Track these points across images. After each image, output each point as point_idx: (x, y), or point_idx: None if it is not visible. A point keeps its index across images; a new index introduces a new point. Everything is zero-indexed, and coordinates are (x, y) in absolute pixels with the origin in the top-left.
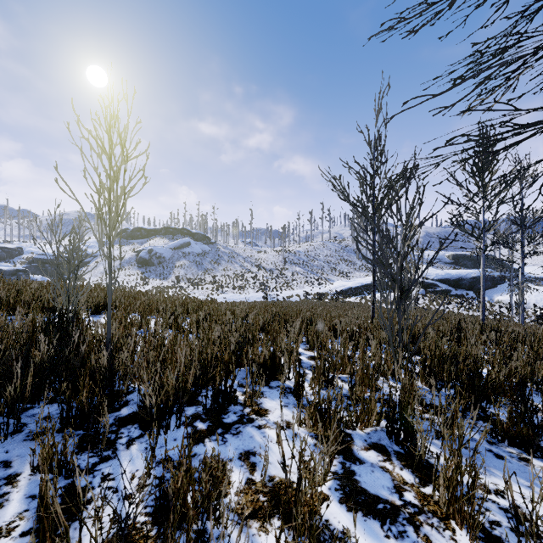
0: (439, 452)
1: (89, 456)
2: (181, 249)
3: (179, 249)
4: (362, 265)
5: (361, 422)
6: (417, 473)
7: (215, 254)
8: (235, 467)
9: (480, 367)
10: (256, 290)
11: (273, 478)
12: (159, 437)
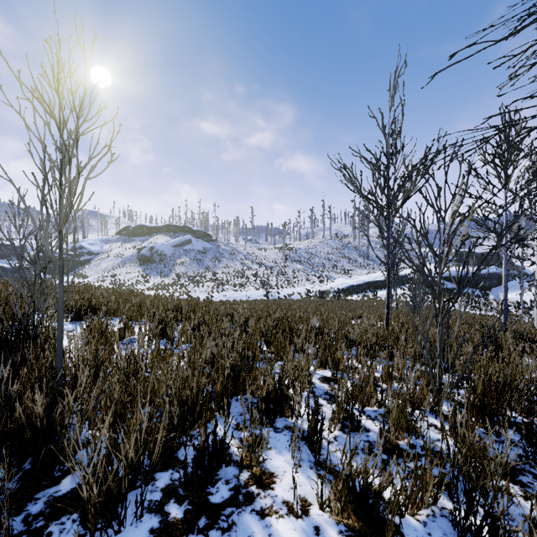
0: None
1: None
2: (183, 246)
3: (180, 246)
4: (364, 262)
5: (412, 505)
6: None
7: (216, 251)
8: None
9: None
10: (257, 288)
11: None
12: None
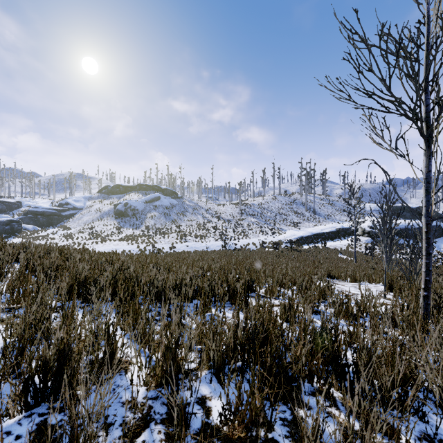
0: None
1: None
2: (153, 202)
3: (150, 202)
4: (311, 216)
5: None
6: None
7: (181, 206)
8: None
9: None
10: (216, 239)
11: None
12: None
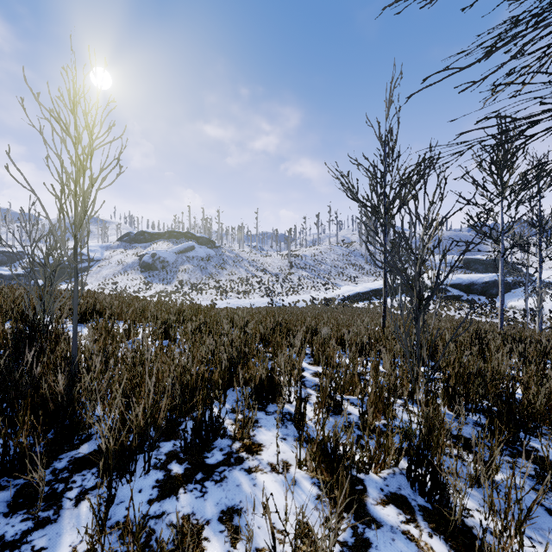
0: (476, 507)
1: (22, 518)
2: (185, 253)
3: (183, 253)
4: (370, 269)
5: (375, 464)
6: (452, 541)
7: (220, 258)
8: (212, 534)
9: (515, 390)
10: (261, 295)
11: (261, 551)
12: (120, 487)
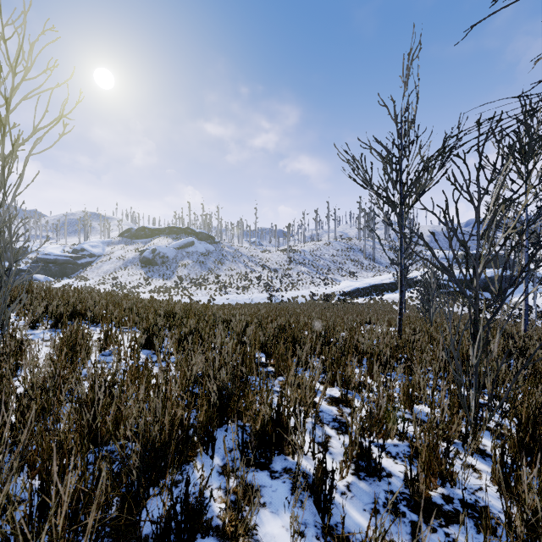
0: None
1: None
2: (185, 248)
3: (183, 248)
4: (370, 264)
5: None
6: None
7: (219, 253)
8: None
9: None
10: (260, 291)
11: None
12: None
